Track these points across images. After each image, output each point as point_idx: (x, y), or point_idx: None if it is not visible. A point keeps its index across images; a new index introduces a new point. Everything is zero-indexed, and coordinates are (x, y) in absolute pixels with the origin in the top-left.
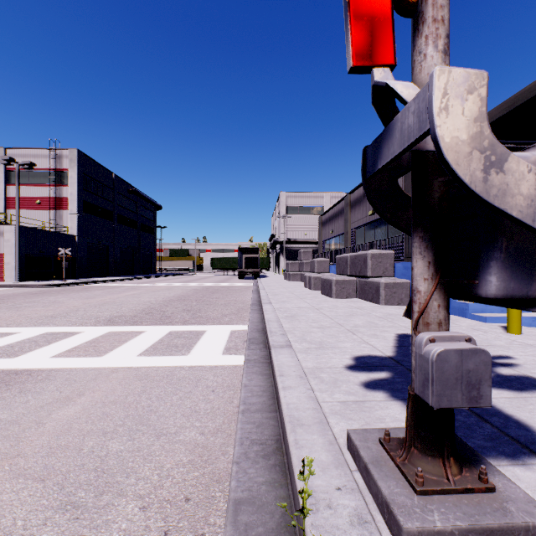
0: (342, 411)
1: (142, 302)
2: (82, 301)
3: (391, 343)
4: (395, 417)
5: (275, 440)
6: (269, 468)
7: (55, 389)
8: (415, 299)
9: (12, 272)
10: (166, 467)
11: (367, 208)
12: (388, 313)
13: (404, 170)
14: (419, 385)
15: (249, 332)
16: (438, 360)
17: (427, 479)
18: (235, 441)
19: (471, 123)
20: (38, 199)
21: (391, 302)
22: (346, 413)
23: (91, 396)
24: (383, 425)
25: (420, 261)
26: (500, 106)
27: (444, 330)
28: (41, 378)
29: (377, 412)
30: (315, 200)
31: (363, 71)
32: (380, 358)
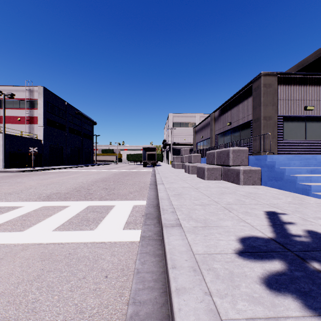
0: None
1: (77, 182)
2: (37, 182)
3: (265, 222)
4: None
5: None
6: None
7: None
8: None
9: (0, 163)
10: None
11: (225, 120)
12: (248, 192)
13: None
14: None
15: (146, 208)
16: None
17: None
18: None
19: None
20: (19, 117)
21: (247, 183)
22: None
23: None
24: None
25: None
26: (313, 54)
27: None
28: None
29: None
30: (190, 118)
31: None
32: (263, 239)
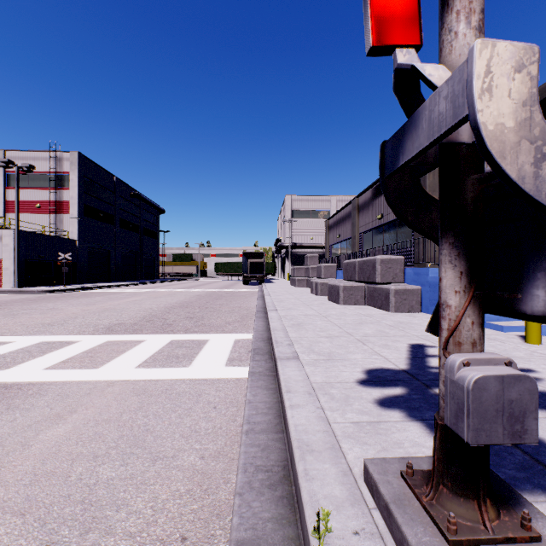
0: (356, 434)
1: (143, 309)
2: (81, 308)
3: (404, 355)
4: (415, 441)
5: (282, 467)
6: (275, 501)
7: (46, 405)
8: (444, 314)
9: (10, 278)
10: (161, 499)
11: (375, 211)
12: (398, 321)
13: (429, 167)
14: (450, 416)
15: (253, 342)
16: (475, 388)
17: (460, 525)
18: (238, 468)
19: (520, 107)
20: (38, 203)
21: (401, 309)
22: (360, 436)
23: (84, 413)
24: (402, 451)
25: (450, 271)
26: None
27: (478, 351)
28: (32, 392)
29: (394, 435)
30: (321, 204)
31: (383, 53)
32: (394, 371)
